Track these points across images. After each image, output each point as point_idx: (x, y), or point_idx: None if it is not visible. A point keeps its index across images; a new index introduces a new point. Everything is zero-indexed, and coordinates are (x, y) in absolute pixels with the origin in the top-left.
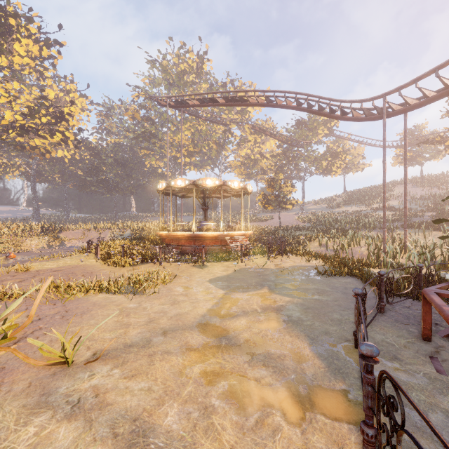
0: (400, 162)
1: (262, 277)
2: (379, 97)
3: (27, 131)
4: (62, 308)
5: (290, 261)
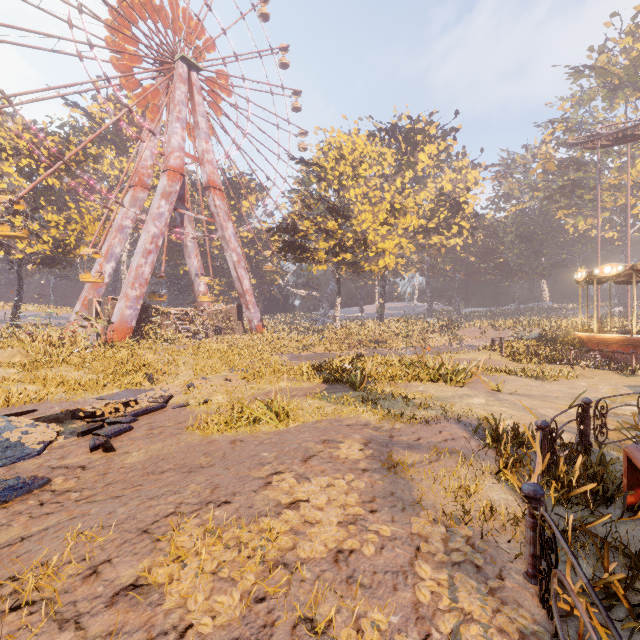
0: None
1: None
2: None
3: (429, 232)
4: (487, 377)
5: None
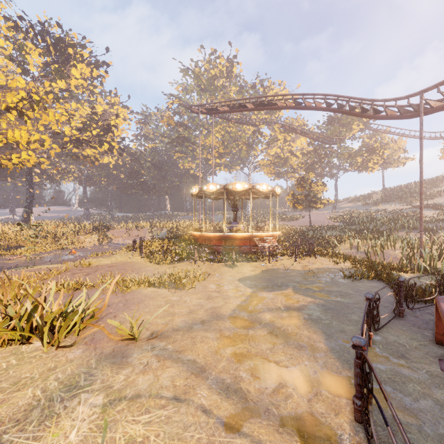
0: None
1: (287, 278)
2: (416, 95)
3: (81, 143)
4: (122, 298)
5: (317, 263)
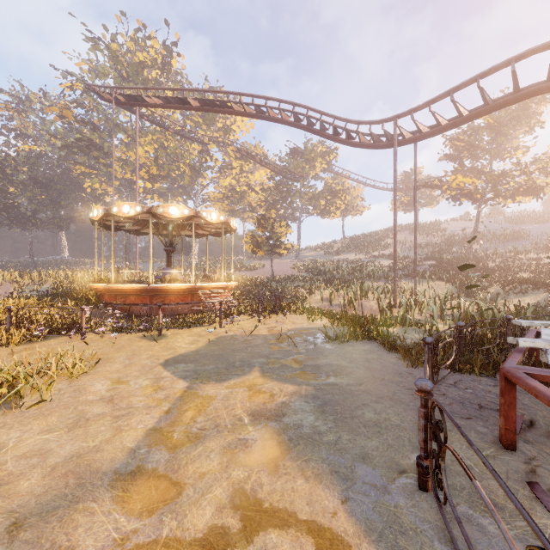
0: (399, 207)
1: (250, 350)
2: (390, 120)
3: None
4: None
5: (287, 322)
